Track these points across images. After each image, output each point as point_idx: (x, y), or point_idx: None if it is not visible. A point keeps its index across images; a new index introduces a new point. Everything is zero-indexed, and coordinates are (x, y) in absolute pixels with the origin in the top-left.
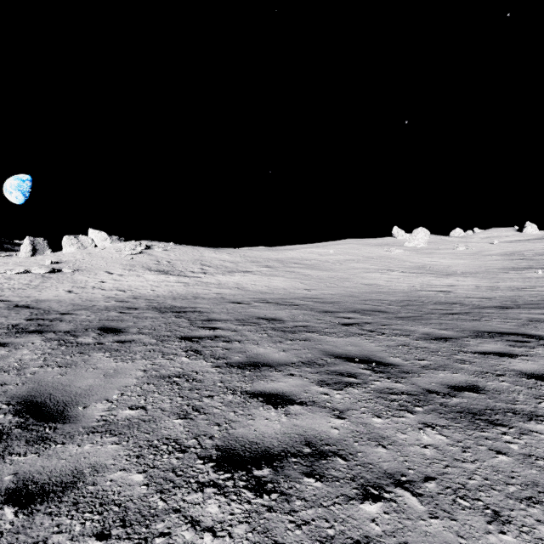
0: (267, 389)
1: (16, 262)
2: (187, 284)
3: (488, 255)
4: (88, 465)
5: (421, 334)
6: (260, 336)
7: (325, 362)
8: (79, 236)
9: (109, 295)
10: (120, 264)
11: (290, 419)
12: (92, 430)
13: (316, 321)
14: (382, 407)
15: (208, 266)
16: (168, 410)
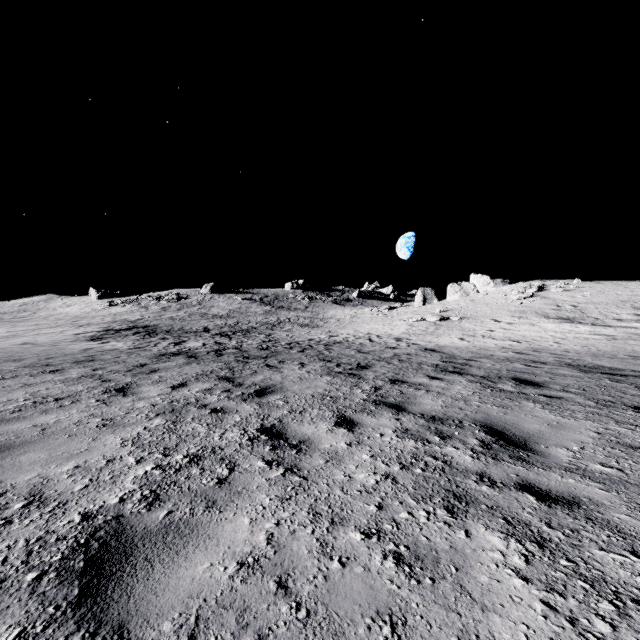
0: None
1: (412, 311)
2: (611, 337)
3: None
4: (582, 495)
5: None
6: None
7: None
8: (461, 283)
9: (502, 345)
10: (507, 311)
11: None
12: (566, 469)
13: None
14: None
15: None
16: None
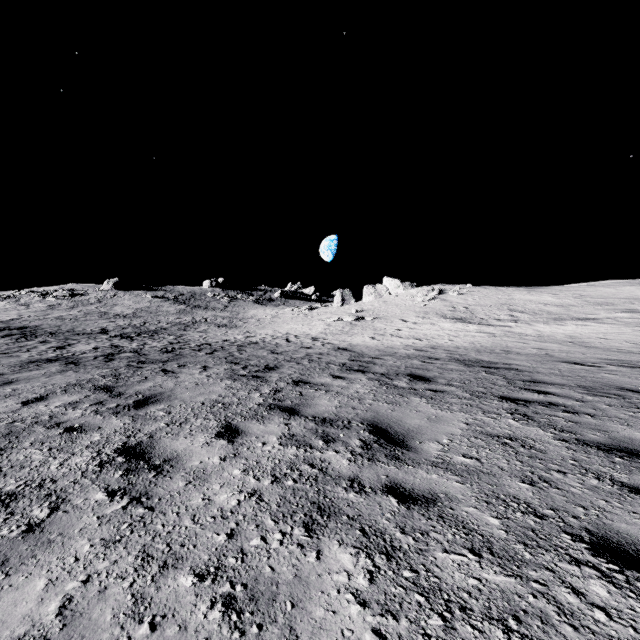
0: None
1: (331, 311)
2: (492, 334)
3: None
4: (441, 491)
5: None
6: (631, 414)
7: None
8: (376, 285)
9: (406, 343)
10: (413, 312)
11: None
12: (433, 464)
13: None
14: None
15: (520, 312)
16: (507, 470)
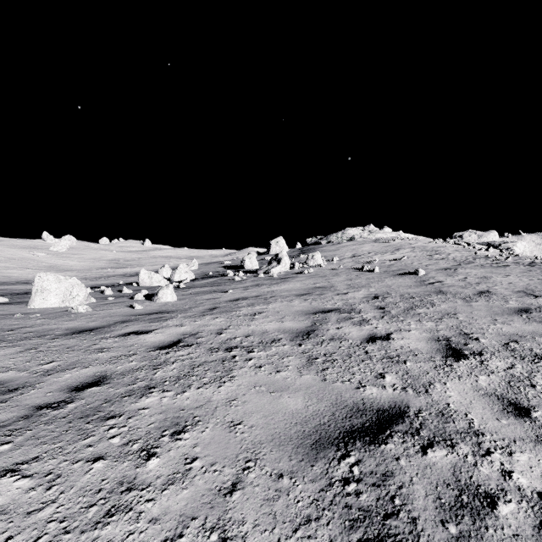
0: None
1: None
2: None
3: (102, 260)
4: None
5: (14, 284)
6: None
7: None
8: None
9: None
10: None
11: None
12: None
13: None
14: None
15: None
16: None
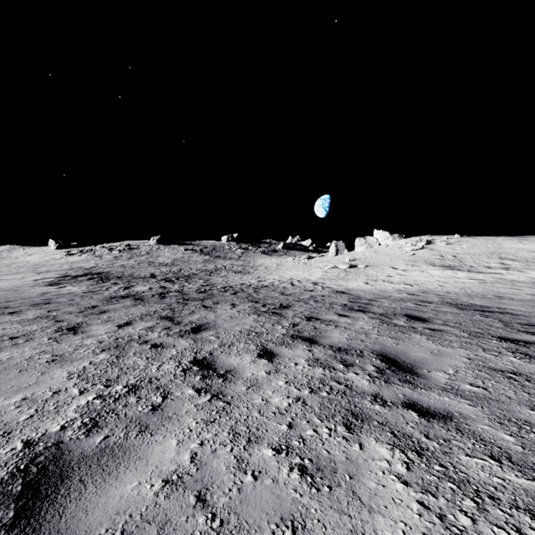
0: None
1: (327, 260)
2: (482, 281)
3: None
4: (454, 410)
5: None
6: None
7: None
8: (366, 237)
9: (398, 288)
10: (402, 260)
11: None
12: (443, 389)
13: None
14: None
15: (511, 260)
16: (515, 399)
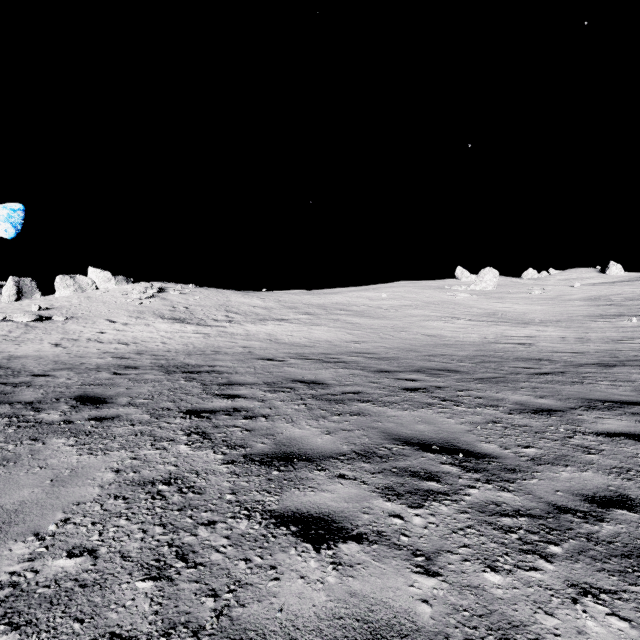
0: (303, 507)
1: None
2: (207, 335)
3: (569, 300)
4: None
5: (513, 404)
6: (296, 408)
7: (390, 452)
8: (76, 276)
9: (106, 349)
10: (125, 311)
11: (342, 578)
12: None
13: (371, 385)
14: (495, 546)
15: (235, 313)
16: (134, 556)
